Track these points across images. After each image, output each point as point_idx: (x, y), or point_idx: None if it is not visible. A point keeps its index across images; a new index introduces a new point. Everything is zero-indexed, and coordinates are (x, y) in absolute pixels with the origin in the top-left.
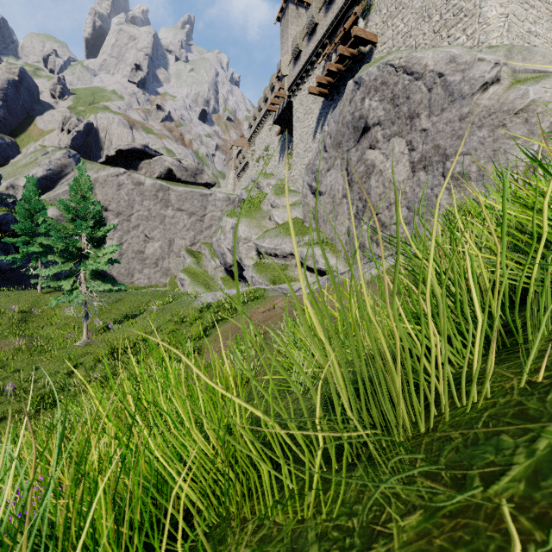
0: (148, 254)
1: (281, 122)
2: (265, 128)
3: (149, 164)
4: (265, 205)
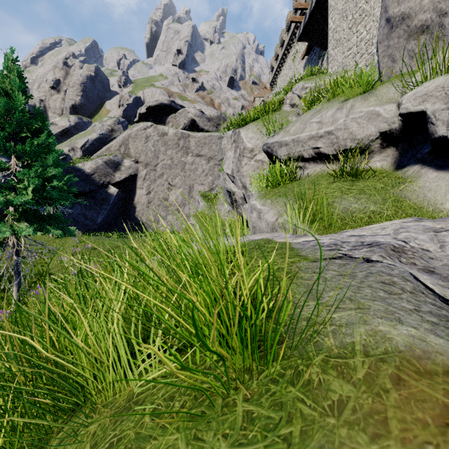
0: (171, 201)
1: (308, 34)
2: (287, 62)
3: (175, 117)
4: (287, 103)
